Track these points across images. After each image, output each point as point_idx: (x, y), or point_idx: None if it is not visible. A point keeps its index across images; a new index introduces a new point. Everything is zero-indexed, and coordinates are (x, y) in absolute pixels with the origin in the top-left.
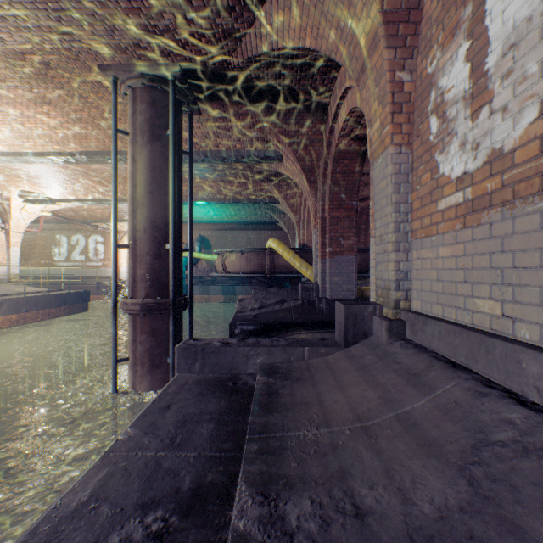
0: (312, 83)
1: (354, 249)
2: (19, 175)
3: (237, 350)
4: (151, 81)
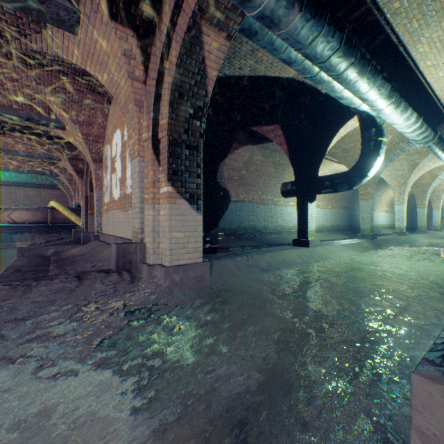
0: None
1: None
2: None
3: (43, 248)
4: None
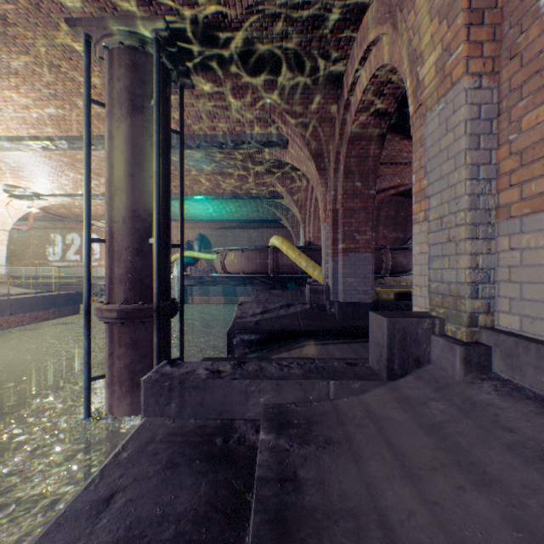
0: (326, 45)
1: (371, 245)
2: (0, 166)
3: (230, 385)
4: (130, 40)
